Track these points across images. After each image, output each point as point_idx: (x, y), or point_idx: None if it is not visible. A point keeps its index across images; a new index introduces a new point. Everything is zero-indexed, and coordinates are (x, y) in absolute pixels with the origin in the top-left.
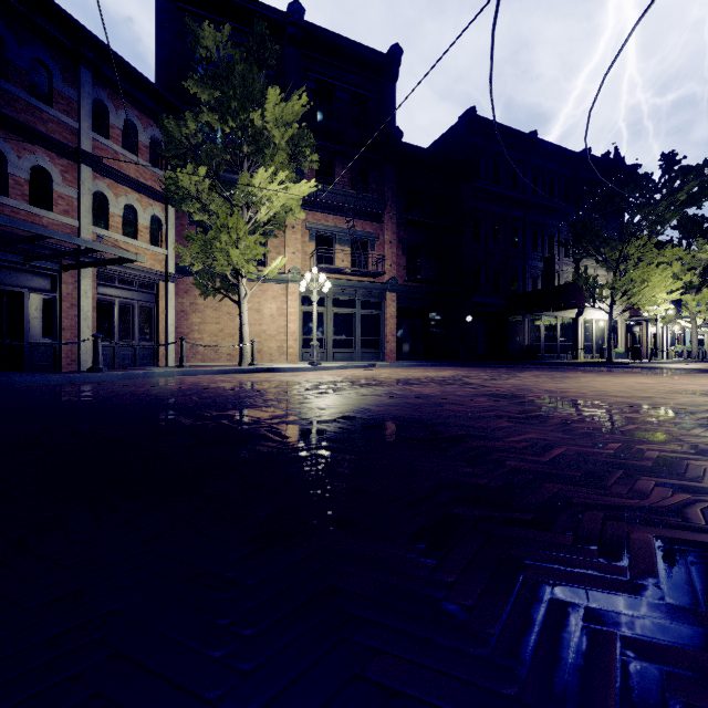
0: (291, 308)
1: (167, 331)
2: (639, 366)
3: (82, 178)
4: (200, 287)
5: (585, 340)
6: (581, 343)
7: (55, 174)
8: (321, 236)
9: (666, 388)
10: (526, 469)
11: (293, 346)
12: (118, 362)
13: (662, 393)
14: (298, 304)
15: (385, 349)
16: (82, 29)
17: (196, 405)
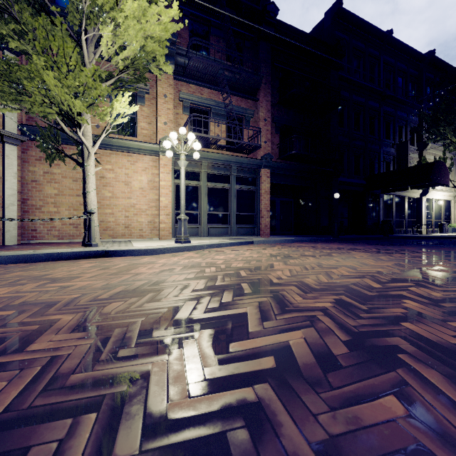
0: (162, 180)
1: (4, 202)
2: None
3: None
4: (44, 149)
5: (427, 216)
6: (424, 219)
7: None
8: (195, 109)
9: None
10: None
11: (165, 221)
12: None
13: None
14: (170, 177)
15: (260, 224)
16: None
17: None
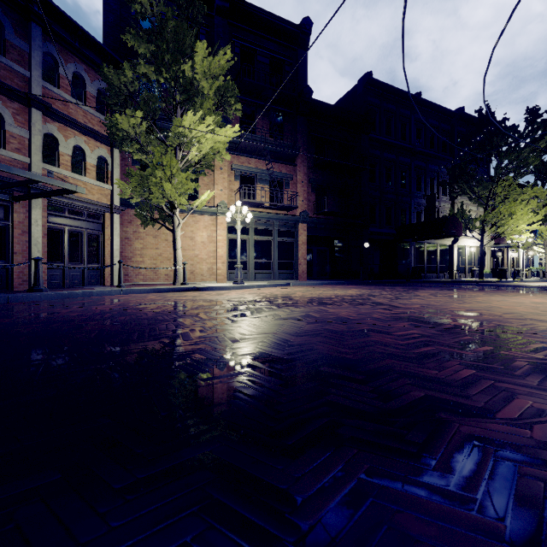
0: (219, 235)
1: (112, 255)
2: (510, 285)
3: (32, 120)
4: (141, 217)
5: (459, 262)
6: (456, 265)
7: (7, 115)
8: (244, 176)
9: None
10: None
11: (221, 268)
12: (68, 282)
13: None
14: (225, 233)
15: (298, 270)
16: None
17: (99, 334)
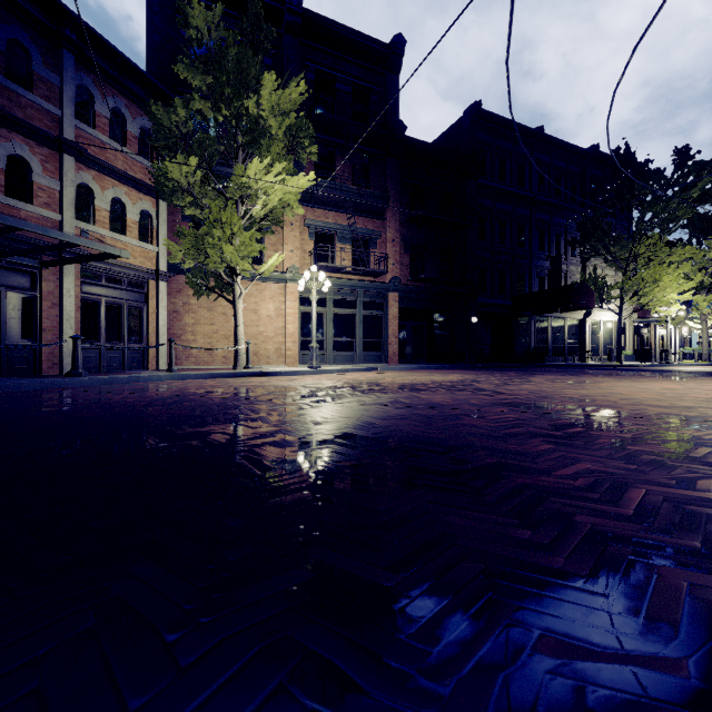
0: (289, 308)
1: (158, 332)
2: (652, 369)
3: (64, 169)
4: (193, 286)
5: (593, 342)
6: (588, 345)
7: (35, 163)
8: (321, 233)
9: (702, 396)
10: (610, 532)
11: (292, 348)
12: (105, 365)
13: (701, 401)
14: (296, 305)
15: (387, 351)
16: (64, 9)
17: (170, 418)
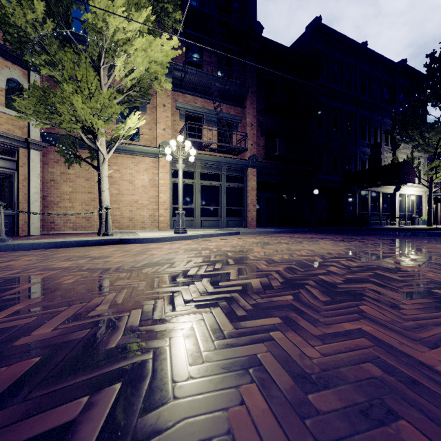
0: (162, 179)
1: (29, 199)
2: None
3: None
4: (64, 154)
5: (400, 210)
6: (397, 212)
7: None
8: (190, 116)
9: None
10: None
11: (164, 215)
12: None
13: None
14: (168, 176)
15: (247, 217)
16: None
17: None
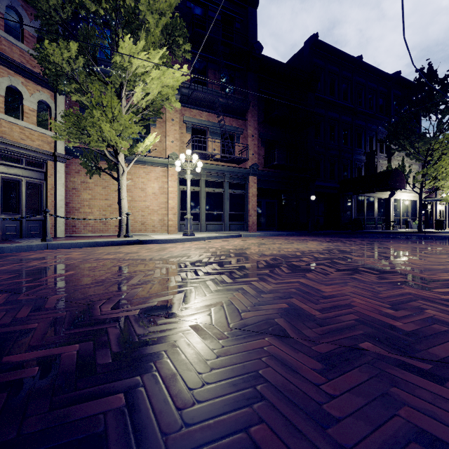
0: (170, 187)
1: (56, 205)
2: None
3: None
4: (86, 166)
5: (395, 214)
6: (392, 217)
7: None
8: (196, 129)
9: None
10: None
11: (172, 219)
12: (1, 234)
13: None
14: (176, 184)
15: (248, 221)
16: None
17: None
